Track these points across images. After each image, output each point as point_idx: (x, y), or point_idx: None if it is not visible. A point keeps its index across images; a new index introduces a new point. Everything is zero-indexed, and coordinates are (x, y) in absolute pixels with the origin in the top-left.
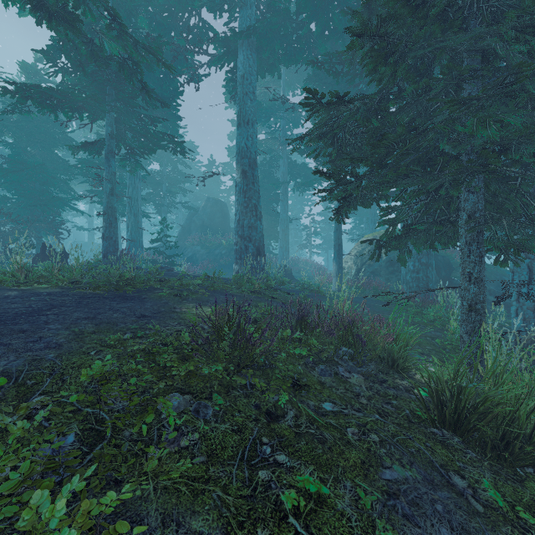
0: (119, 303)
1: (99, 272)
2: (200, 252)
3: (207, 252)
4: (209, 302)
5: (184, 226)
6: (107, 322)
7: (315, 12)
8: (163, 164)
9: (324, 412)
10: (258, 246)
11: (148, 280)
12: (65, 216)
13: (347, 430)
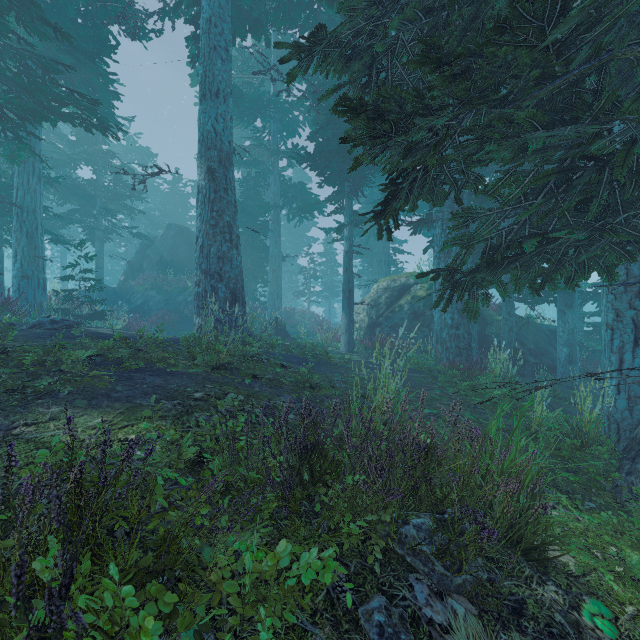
0: None
1: None
2: (155, 299)
3: (166, 299)
4: (110, 397)
5: (133, 262)
6: None
7: None
8: (97, 169)
9: None
10: (234, 288)
11: None
12: None
13: None
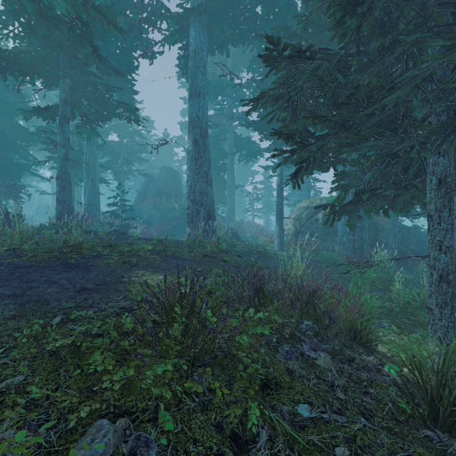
0: (59, 273)
1: (43, 238)
2: (155, 215)
3: (162, 215)
4: (160, 268)
5: (140, 192)
6: (36, 300)
7: None
8: (121, 135)
9: (302, 422)
10: (209, 210)
11: (97, 245)
12: (30, 181)
13: (336, 454)
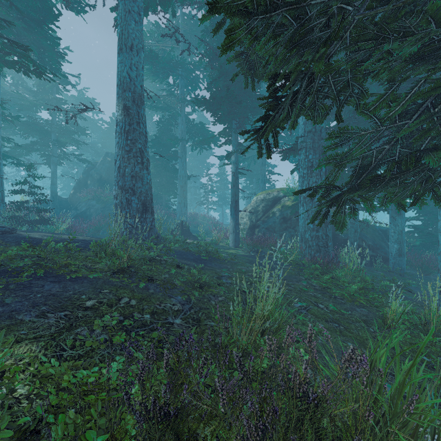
0: None
1: None
2: (94, 207)
3: (103, 207)
4: None
5: (80, 180)
6: None
7: None
8: (52, 112)
9: None
10: (145, 200)
11: None
12: None
13: None
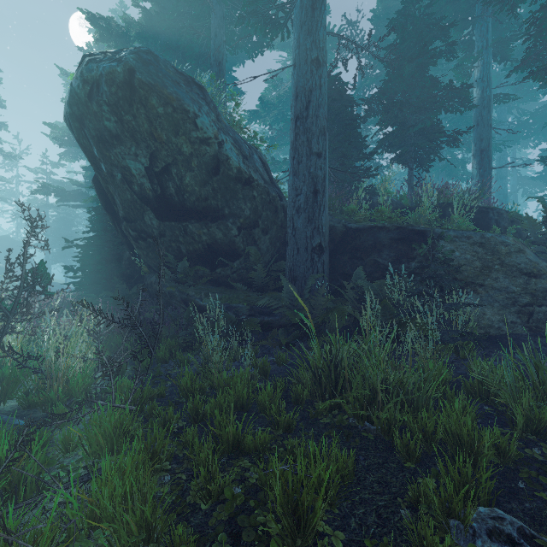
0: None
1: None
2: None
3: None
4: None
5: None
6: None
7: (545, 118)
8: None
9: None
10: None
11: None
12: None
13: None
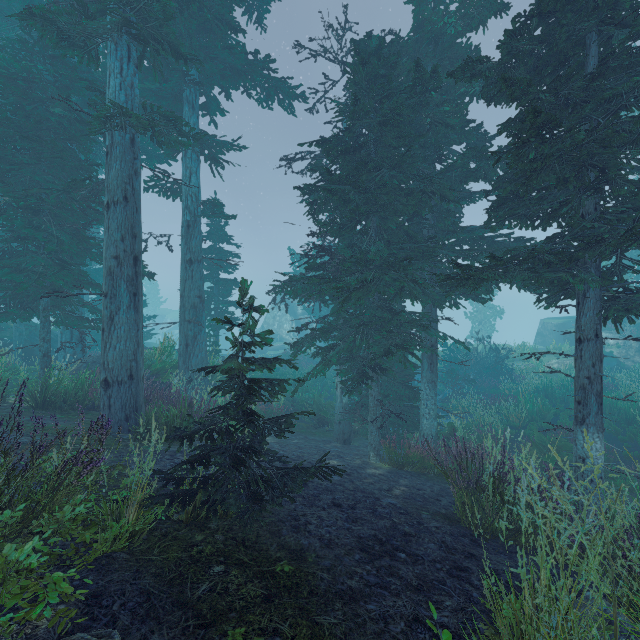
0: None
1: None
2: None
3: None
4: None
5: None
6: None
7: None
8: None
9: None
10: None
11: None
12: None
13: None
